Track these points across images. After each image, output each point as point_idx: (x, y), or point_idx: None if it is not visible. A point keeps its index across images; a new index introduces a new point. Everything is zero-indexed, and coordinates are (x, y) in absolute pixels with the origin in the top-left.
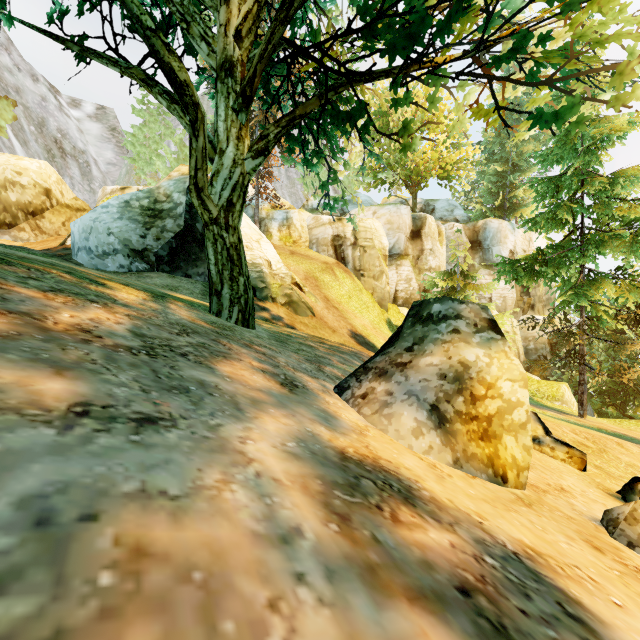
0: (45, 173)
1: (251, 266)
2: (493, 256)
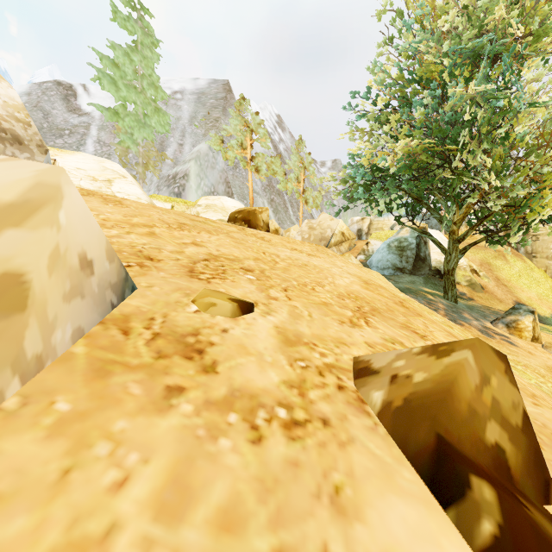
0: (340, 225)
1: None
2: None
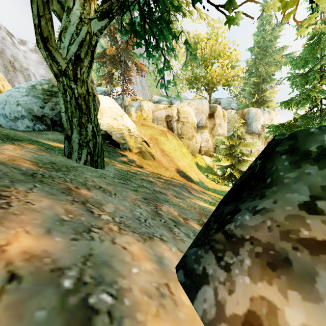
0: None
1: (117, 130)
2: (253, 128)
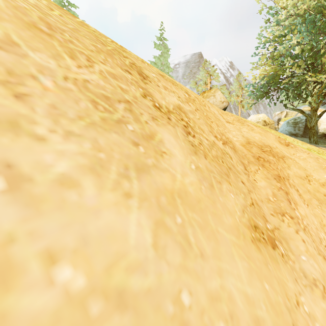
0: (263, 117)
1: None
2: None
